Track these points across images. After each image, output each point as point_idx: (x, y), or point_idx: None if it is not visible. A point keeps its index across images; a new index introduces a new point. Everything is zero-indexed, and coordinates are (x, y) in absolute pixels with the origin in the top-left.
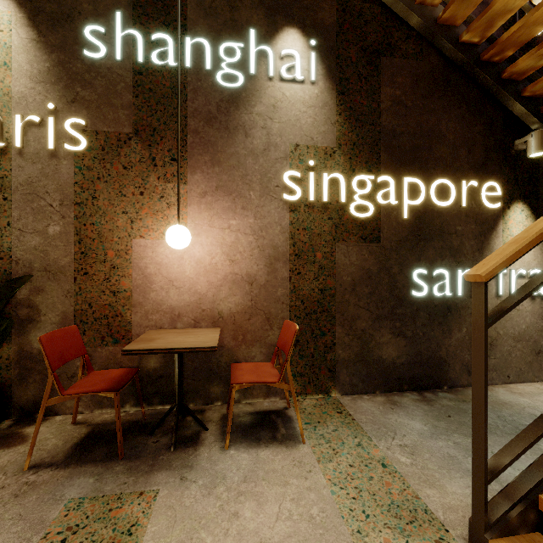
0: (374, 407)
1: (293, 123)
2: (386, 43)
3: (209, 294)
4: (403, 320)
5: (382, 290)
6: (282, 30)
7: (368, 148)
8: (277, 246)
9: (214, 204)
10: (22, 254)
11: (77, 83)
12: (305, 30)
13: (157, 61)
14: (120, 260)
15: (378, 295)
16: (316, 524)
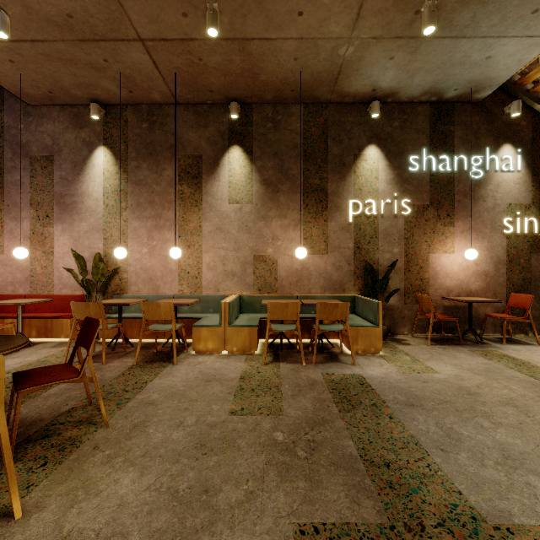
0: None
1: (508, 193)
2: None
3: (465, 281)
4: None
5: None
6: (502, 146)
7: None
8: (499, 256)
9: (467, 236)
10: (382, 261)
11: (405, 183)
12: (514, 144)
13: (441, 169)
14: (423, 264)
15: None
16: None
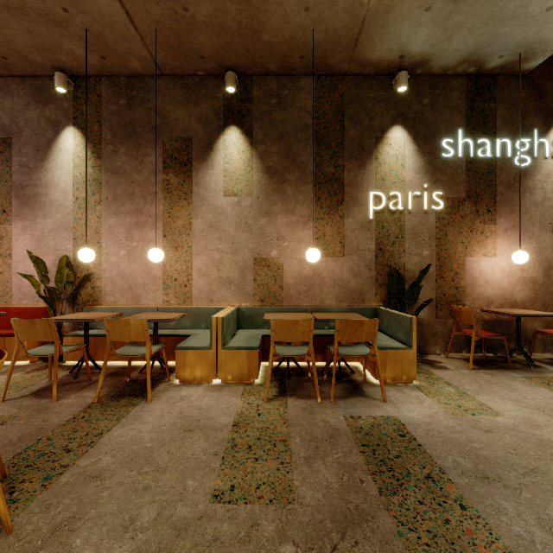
0: None
1: None
2: None
3: (508, 289)
4: None
5: None
6: (552, 128)
7: None
8: (549, 260)
9: (511, 236)
10: (410, 266)
11: (437, 172)
12: None
13: (480, 155)
14: (459, 270)
15: None
16: None
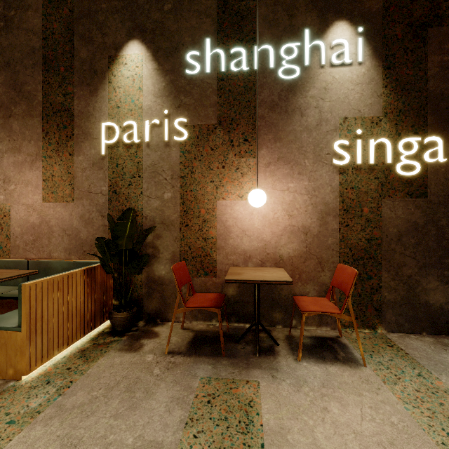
0: (425, 346)
1: (342, 100)
2: (433, 15)
3: (272, 242)
4: None
5: (429, 241)
6: (332, 25)
7: (414, 113)
8: (327, 203)
9: (276, 171)
10: (149, 212)
11: (181, 94)
12: (353, 20)
13: (234, 69)
14: (208, 216)
15: (425, 245)
16: (399, 430)
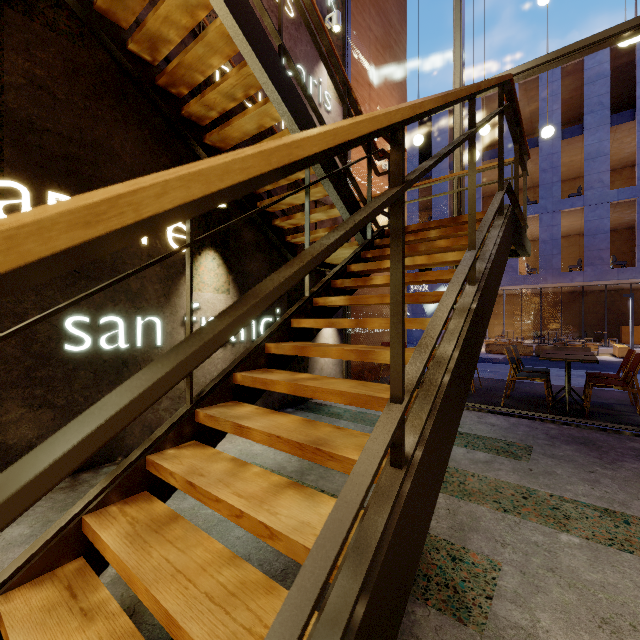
0: None
1: None
2: None
3: None
4: (49, 385)
5: (6, 346)
6: None
7: None
8: None
9: None
10: None
11: None
12: None
13: None
14: None
15: None
16: None
